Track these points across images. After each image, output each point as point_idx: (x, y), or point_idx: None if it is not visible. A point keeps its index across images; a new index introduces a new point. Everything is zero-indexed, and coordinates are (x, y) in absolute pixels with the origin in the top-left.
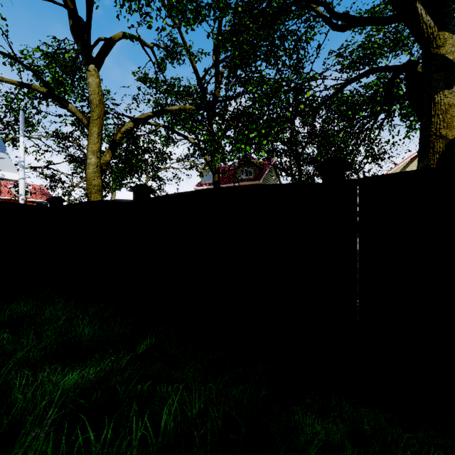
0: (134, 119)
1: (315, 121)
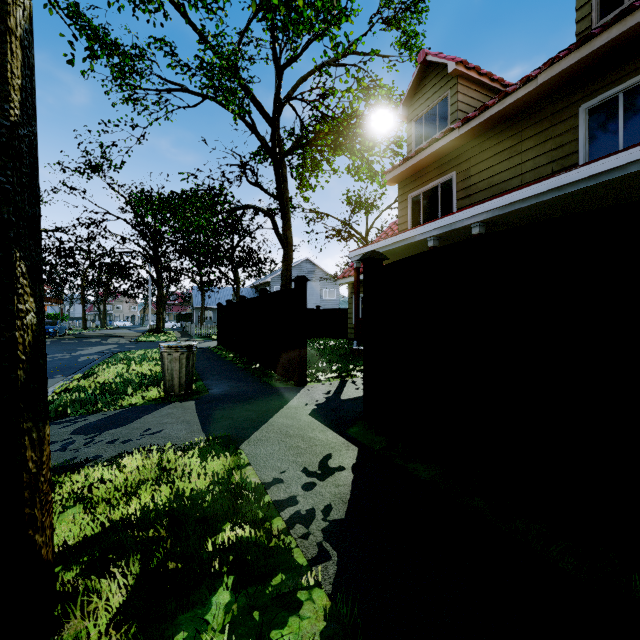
0: None
1: None
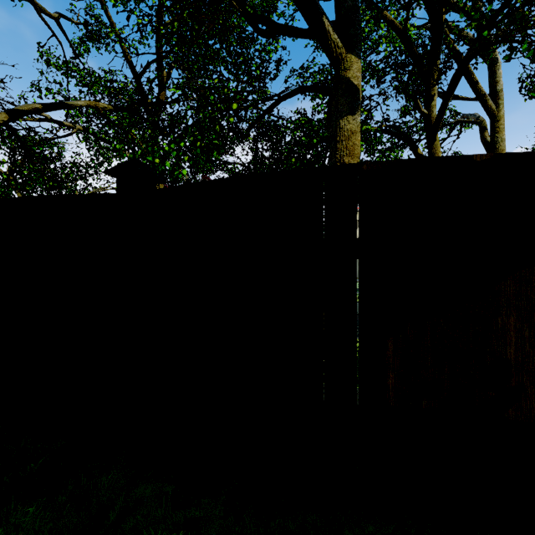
0: (10, 110)
1: (280, 146)
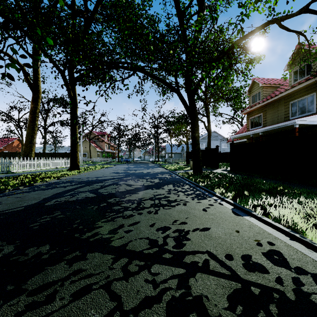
0: None
1: None
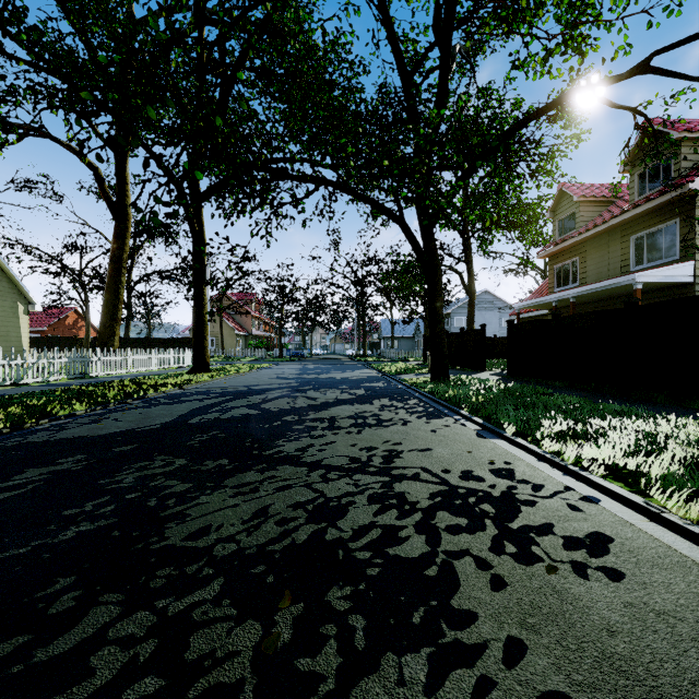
0: None
1: None
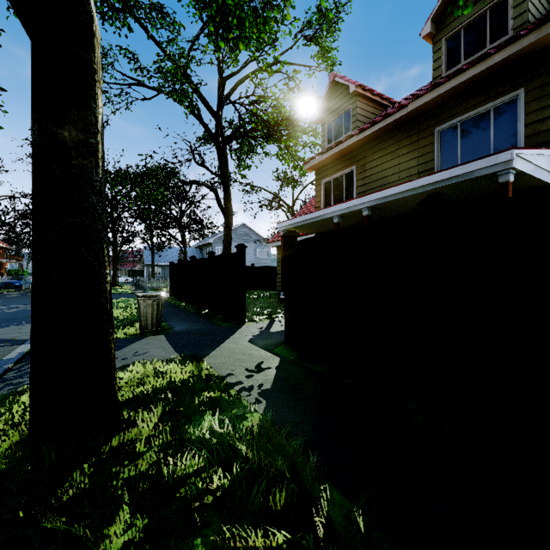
0: None
1: None
